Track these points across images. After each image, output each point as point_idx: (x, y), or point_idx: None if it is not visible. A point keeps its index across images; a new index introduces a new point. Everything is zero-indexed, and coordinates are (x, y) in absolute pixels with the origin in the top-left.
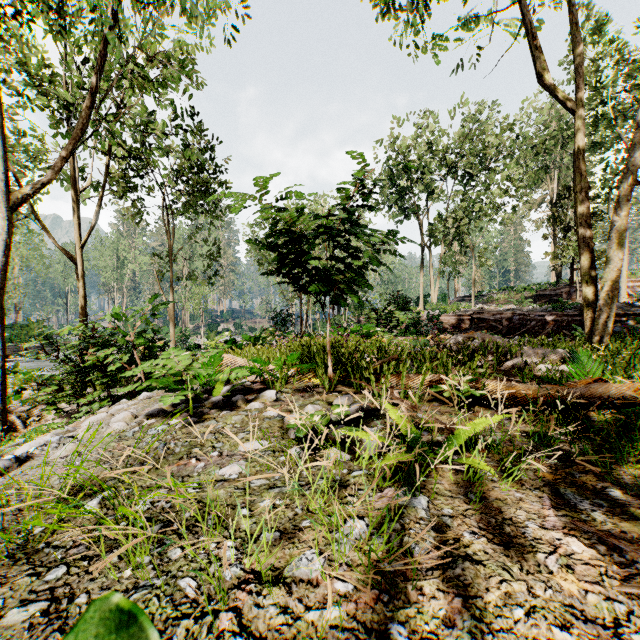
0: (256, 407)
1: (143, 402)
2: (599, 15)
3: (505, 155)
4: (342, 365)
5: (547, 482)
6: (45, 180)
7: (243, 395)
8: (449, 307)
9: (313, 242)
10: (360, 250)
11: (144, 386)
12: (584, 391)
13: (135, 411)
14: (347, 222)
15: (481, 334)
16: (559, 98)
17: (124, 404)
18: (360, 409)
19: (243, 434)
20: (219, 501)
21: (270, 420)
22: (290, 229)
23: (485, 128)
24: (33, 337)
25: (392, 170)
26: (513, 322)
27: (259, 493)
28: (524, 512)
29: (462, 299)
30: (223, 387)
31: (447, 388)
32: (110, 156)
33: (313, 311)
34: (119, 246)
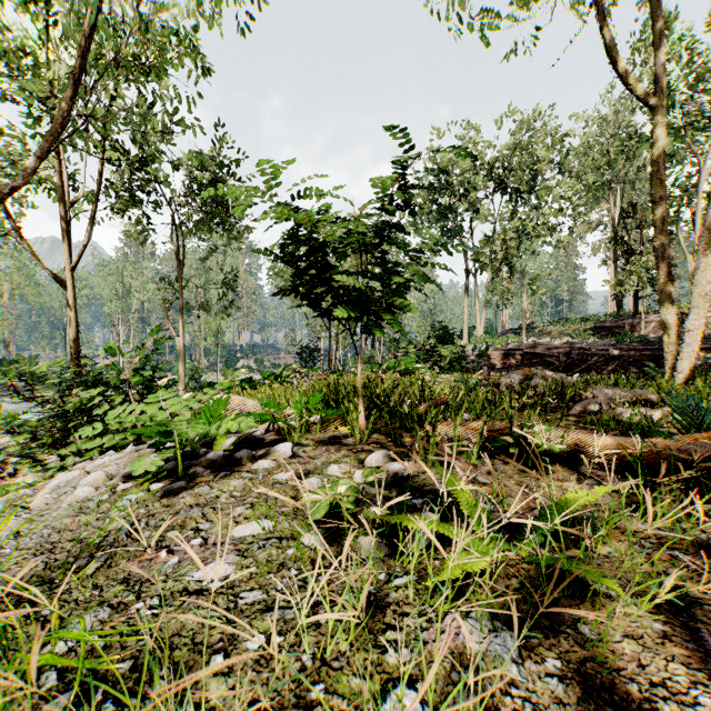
0: (265, 466)
1: (129, 456)
2: (667, 10)
3: (560, 169)
4: (377, 409)
5: (692, 598)
6: (17, 184)
7: (252, 448)
8: (497, 341)
9: (341, 256)
10: (400, 264)
11: (117, 440)
12: (709, 449)
13: (115, 469)
14: (383, 229)
15: (542, 371)
16: (633, 92)
17: (108, 457)
18: (401, 472)
19: (241, 509)
20: (183, 636)
21: (281, 486)
22: (310, 235)
23: (538, 139)
24: (24, 375)
25: (433, 186)
26: (571, 357)
27: (248, 620)
28: (681, 666)
29: (511, 332)
30: (227, 438)
31: (513, 441)
32: (99, 158)
33: (344, 345)
34: (125, 272)
